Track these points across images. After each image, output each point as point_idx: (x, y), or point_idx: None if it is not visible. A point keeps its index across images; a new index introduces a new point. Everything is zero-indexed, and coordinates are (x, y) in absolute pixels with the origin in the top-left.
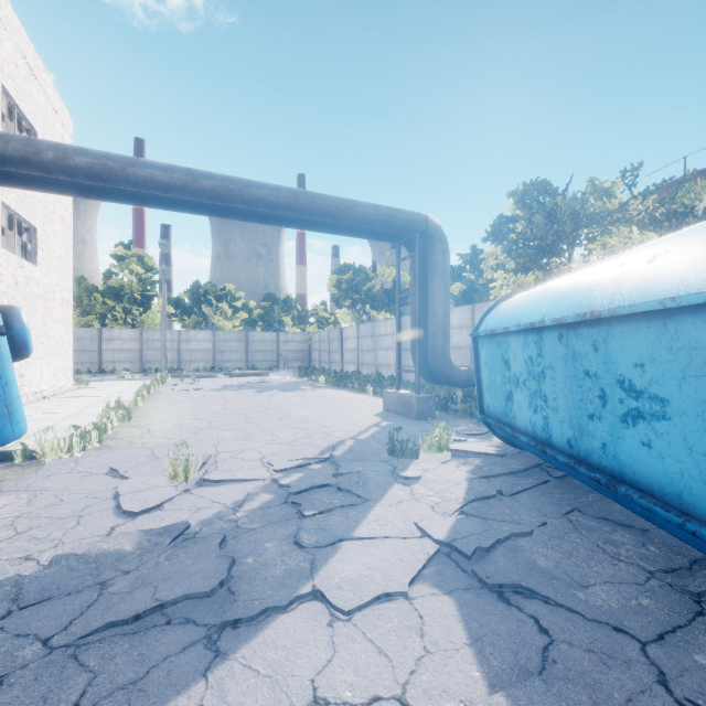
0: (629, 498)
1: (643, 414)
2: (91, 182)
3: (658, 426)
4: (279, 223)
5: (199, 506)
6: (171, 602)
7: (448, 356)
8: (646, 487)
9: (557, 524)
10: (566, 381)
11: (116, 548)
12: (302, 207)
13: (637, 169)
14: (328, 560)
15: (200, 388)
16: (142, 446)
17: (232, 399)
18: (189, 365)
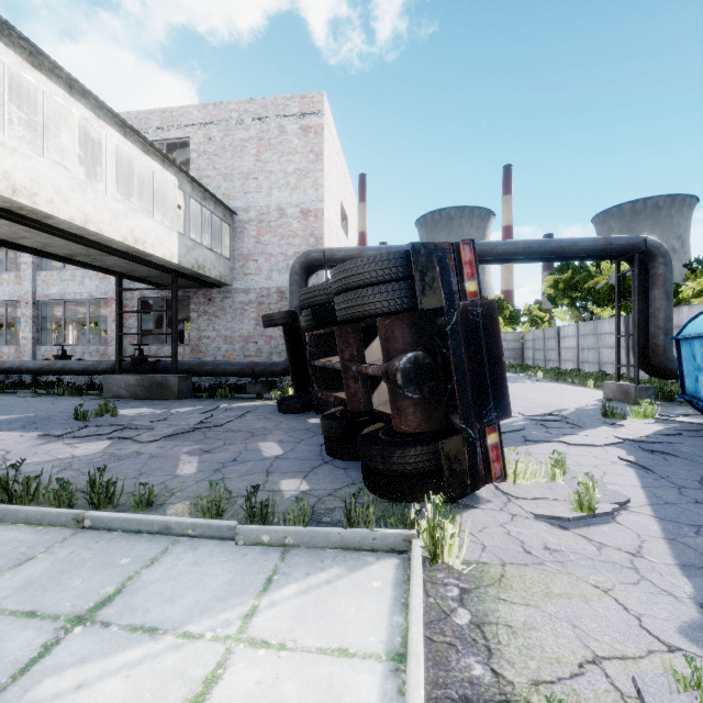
0: None
1: None
2: None
3: None
4: (514, 262)
5: None
6: (506, 432)
7: (670, 354)
8: None
9: None
10: None
11: None
12: (533, 252)
13: None
14: (564, 437)
15: None
16: None
17: None
18: None
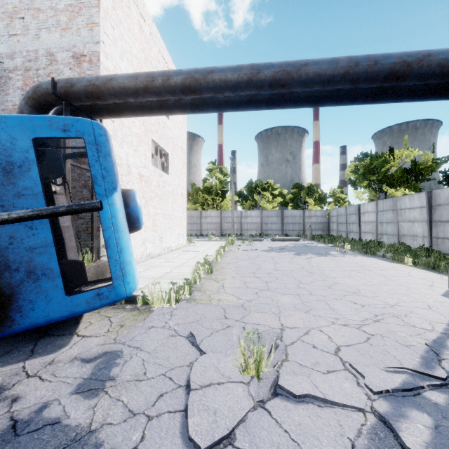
0: None
1: None
2: (184, 96)
3: None
4: (330, 101)
5: None
6: None
7: None
8: None
9: None
10: None
11: None
12: (361, 73)
13: None
14: None
15: (254, 249)
16: (217, 303)
17: (278, 260)
18: (246, 232)
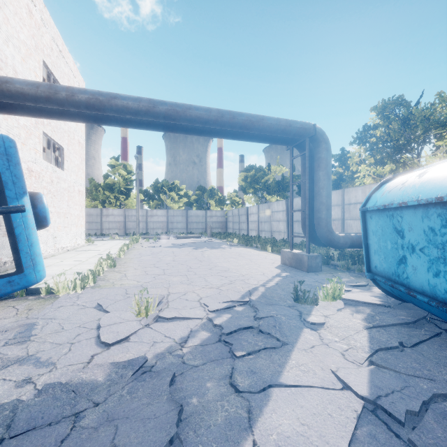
0: None
1: None
2: (88, 111)
3: None
4: (209, 134)
5: (155, 340)
6: None
7: (330, 226)
8: None
9: None
10: None
11: (91, 379)
12: (226, 122)
13: None
14: (262, 410)
15: (158, 246)
16: (120, 286)
17: (178, 254)
18: (152, 231)
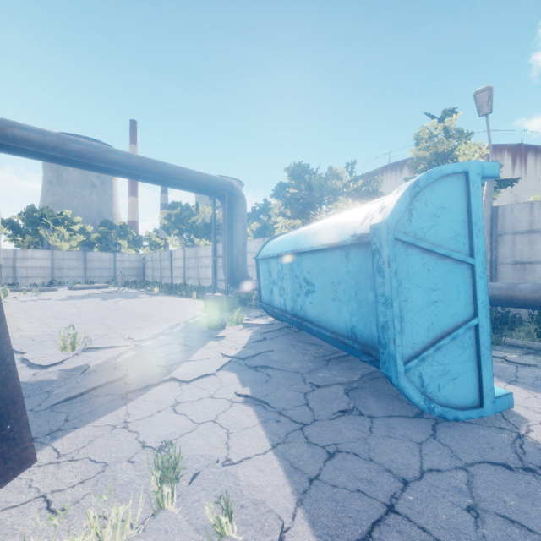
0: (306, 326)
1: (310, 291)
2: None
3: (313, 295)
4: (129, 177)
5: (90, 360)
6: (99, 386)
7: (246, 271)
8: (312, 320)
9: (286, 346)
10: (290, 280)
11: (47, 379)
12: (148, 170)
13: (353, 164)
14: (176, 369)
15: (47, 299)
16: (21, 337)
17: (82, 305)
18: (25, 281)
